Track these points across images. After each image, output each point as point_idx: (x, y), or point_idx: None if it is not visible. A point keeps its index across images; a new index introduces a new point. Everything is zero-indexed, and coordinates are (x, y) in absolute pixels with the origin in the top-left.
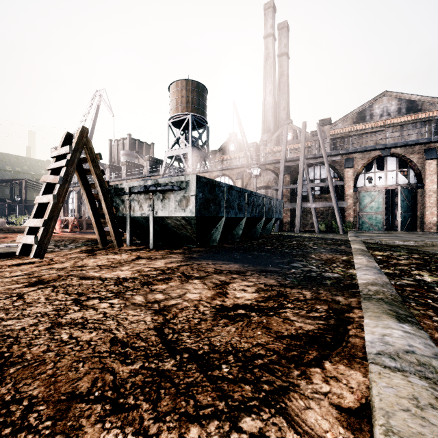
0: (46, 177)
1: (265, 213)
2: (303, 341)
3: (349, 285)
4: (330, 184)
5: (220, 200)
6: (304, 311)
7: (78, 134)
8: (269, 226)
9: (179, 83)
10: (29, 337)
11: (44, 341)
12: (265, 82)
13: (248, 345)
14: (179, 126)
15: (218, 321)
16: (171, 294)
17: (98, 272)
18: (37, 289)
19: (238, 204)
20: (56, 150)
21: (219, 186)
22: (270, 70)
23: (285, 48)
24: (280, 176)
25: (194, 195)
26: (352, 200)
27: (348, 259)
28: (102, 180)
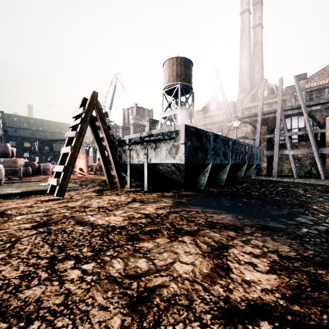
0: (68, 133)
1: (247, 159)
2: None
3: None
4: (310, 132)
5: (206, 148)
6: None
7: (90, 97)
8: (250, 171)
9: (171, 60)
10: None
11: None
12: (241, 50)
13: None
14: (171, 94)
15: None
16: (156, 261)
17: (94, 216)
18: (34, 234)
19: (223, 151)
20: (75, 111)
21: (206, 135)
22: (246, 40)
23: (259, 20)
24: (258, 128)
25: (182, 143)
26: None
27: None
28: (109, 134)
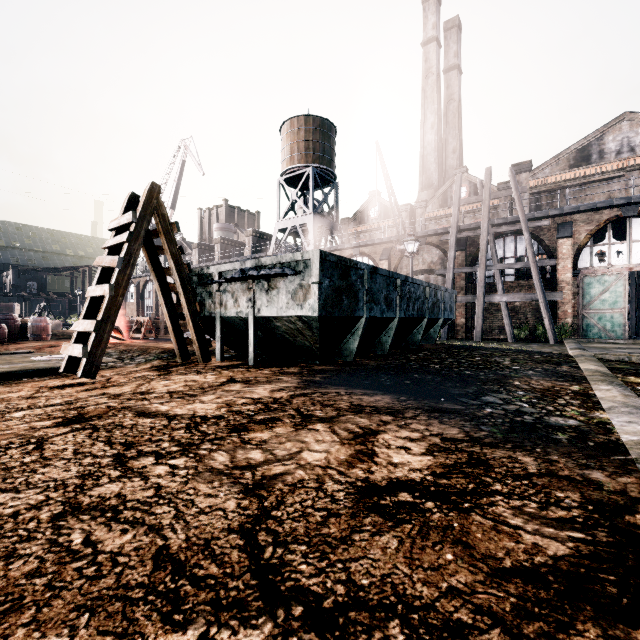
0: (102, 259)
1: (427, 310)
2: (553, 588)
3: (606, 445)
4: (533, 264)
5: (357, 291)
6: (532, 502)
7: (145, 194)
8: (434, 331)
9: (295, 121)
10: (16, 536)
11: (37, 548)
12: (425, 112)
13: (429, 592)
14: (295, 185)
15: (362, 519)
16: (276, 452)
17: (166, 404)
18: (68, 432)
19: (386, 296)
20: (115, 219)
21: (356, 268)
22: (432, 94)
23: (456, 59)
24: (450, 254)
25: (316, 282)
26: (570, 290)
27: (582, 391)
28: (181, 262)
